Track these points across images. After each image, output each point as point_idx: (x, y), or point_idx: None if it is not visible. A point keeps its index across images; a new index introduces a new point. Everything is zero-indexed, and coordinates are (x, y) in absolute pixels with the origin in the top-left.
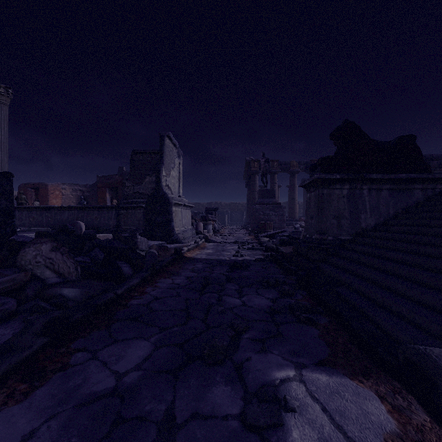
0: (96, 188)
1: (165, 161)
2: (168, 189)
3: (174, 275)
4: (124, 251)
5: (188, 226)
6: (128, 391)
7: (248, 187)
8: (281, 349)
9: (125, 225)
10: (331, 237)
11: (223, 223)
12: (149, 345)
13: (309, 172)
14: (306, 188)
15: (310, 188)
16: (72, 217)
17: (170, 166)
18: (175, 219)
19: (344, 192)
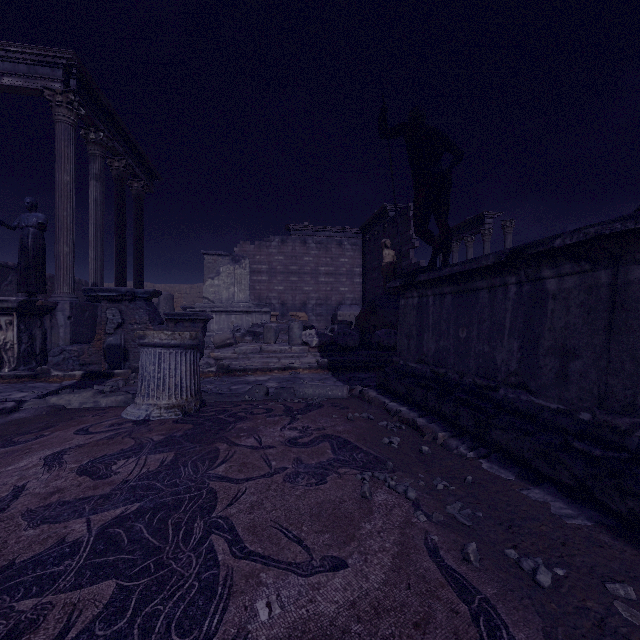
0: None
1: None
2: None
3: None
4: None
5: None
6: None
7: None
8: None
9: None
10: None
11: None
12: None
13: None
14: None
15: None
16: None
17: None
18: None
19: None
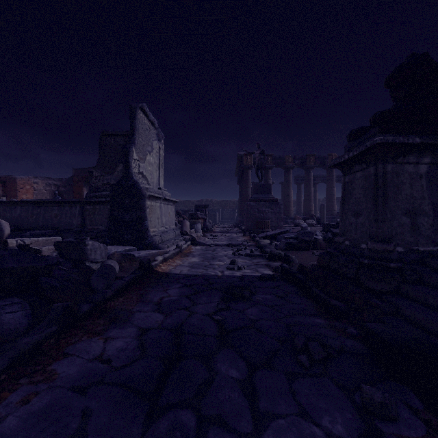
0: (72, 182)
1: (137, 141)
2: (143, 178)
3: (116, 325)
4: (39, 271)
5: (171, 225)
6: None
7: (240, 183)
8: None
9: (91, 224)
10: (402, 247)
11: (214, 221)
12: None
13: (305, 167)
14: (344, 167)
15: (353, 165)
16: (26, 215)
17: (145, 149)
18: (151, 216)
19: (421, 169)
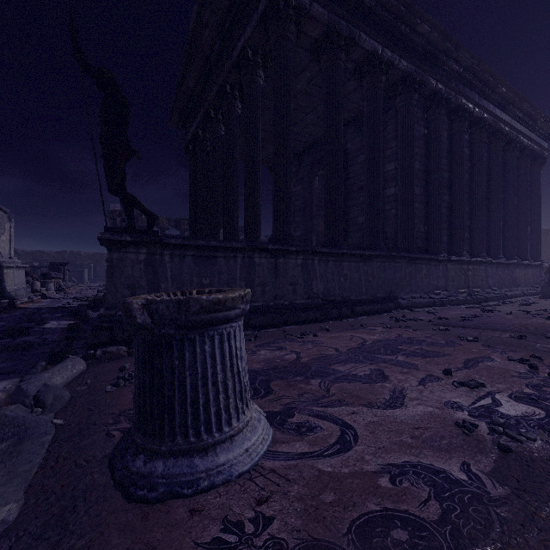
0: None
1: None
2: None
3: (11, 313)
4: None
5: (22, 285)
6: (3, 325)
7: None
8: (56, 320)
9: None
10: None
11: (82, 279)
12: (6, 323)
13: (180, 229)
14: None
15: None
16: None
17: None
18: (7, 279)
19: None
